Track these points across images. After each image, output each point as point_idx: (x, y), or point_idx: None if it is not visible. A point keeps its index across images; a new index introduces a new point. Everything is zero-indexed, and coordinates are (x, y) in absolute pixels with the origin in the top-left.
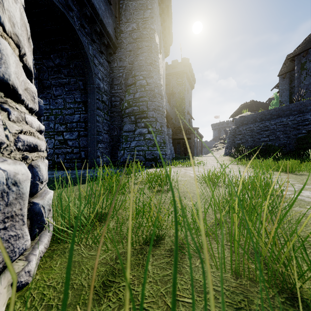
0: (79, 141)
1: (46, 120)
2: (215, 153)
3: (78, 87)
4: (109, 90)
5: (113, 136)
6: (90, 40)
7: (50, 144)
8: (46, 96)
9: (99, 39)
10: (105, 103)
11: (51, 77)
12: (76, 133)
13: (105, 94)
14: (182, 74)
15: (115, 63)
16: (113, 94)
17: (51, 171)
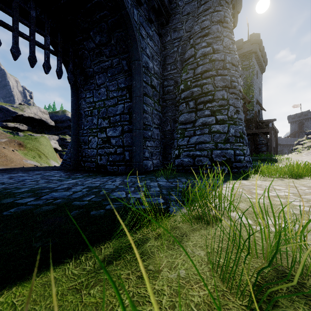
0: (123, 138)
1: (90, 115)
2: (305, 152)
3: (121, 68)
4: (160, 73)
5: (166, 132)
6: (134, 1)
7: (93, 143)
8: (90, 88)
9: (147, 4)
10: (155, 88)
11: (93, 63)
12: (119, 128)
13: (155, 76)
14: (250, 55)
15: (168, 37)
16: (166, 76)
17: (87, 177)
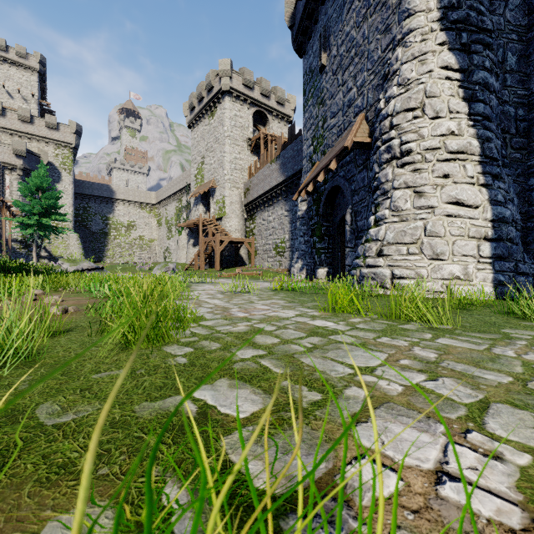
0: None
1: None
2: None
3: None
4: None
5: None
6: None
7: None
8: None
9: None
10: None
11: None
12: None
13: None
14: None
15: None
16: None
17: None
